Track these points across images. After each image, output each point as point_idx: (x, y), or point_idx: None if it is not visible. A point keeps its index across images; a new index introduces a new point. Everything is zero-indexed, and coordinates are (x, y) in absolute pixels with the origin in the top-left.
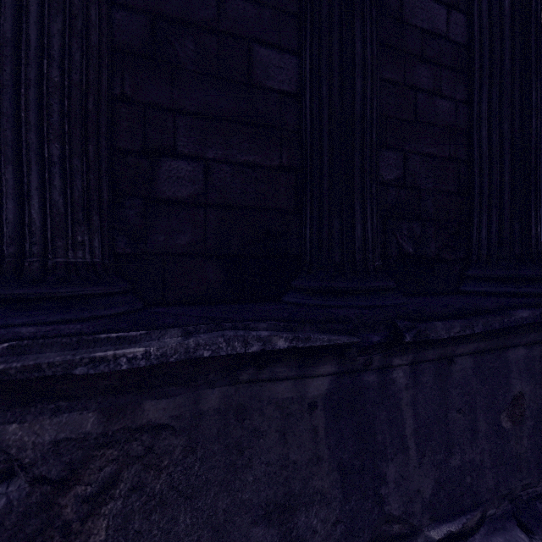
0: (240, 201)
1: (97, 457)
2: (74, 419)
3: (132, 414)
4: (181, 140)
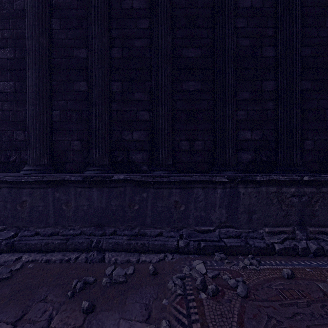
0: (322, 148)
1: (315, 195)
2: (312, 189)
3: (320, 189)
4: (309, 136)
